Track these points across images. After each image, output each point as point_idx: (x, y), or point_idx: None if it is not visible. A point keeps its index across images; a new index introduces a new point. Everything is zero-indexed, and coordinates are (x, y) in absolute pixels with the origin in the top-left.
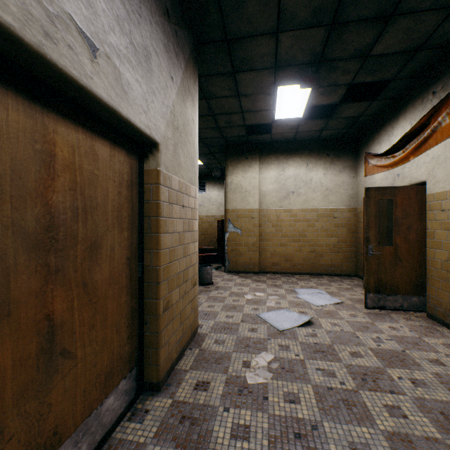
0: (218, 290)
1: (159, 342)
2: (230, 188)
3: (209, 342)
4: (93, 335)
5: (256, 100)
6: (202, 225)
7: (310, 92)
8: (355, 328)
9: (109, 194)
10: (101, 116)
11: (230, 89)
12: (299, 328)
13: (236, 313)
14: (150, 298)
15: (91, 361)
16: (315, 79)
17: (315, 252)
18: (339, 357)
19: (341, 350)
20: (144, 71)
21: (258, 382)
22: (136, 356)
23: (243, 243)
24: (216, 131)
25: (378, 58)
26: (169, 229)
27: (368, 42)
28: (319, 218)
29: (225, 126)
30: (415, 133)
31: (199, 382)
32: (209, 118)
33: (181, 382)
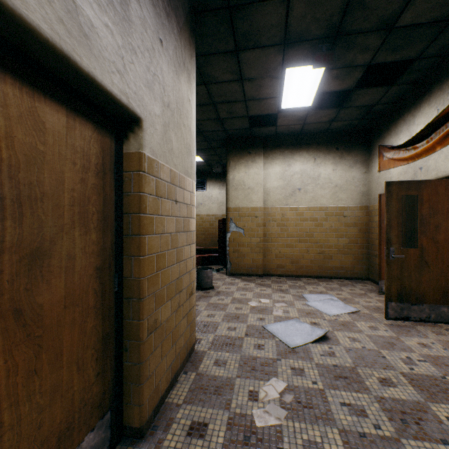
0: (219, 295)
1: (143, 375)
2: (232, 185)
3: (208, 364)
4: (36, 384)
5: (262, 86)
6: (202, 224)
7: (322, 75)
8: (379, 345)
9: (65, 180)
10: (49, 67)
11: (232, 72)
12: (313, 345)
13: (239, 324)
14: (130, 318)
15: (31, 422)
16: (330, 56)
17: (323, 254)
18: (366, 386)
19: (367, 375)
20: (118, 17)
21: (269, 425)
22: (111, 395)
23: (246, 244)
24: (217, 123)
25: (405, 30)
26: (156, 229)
27: (396, 9)
28: (328, 217)
29: (226, 117)
30: (444, 119)
31: (194, 423)
32: (209, 108)
33: (171, 424)
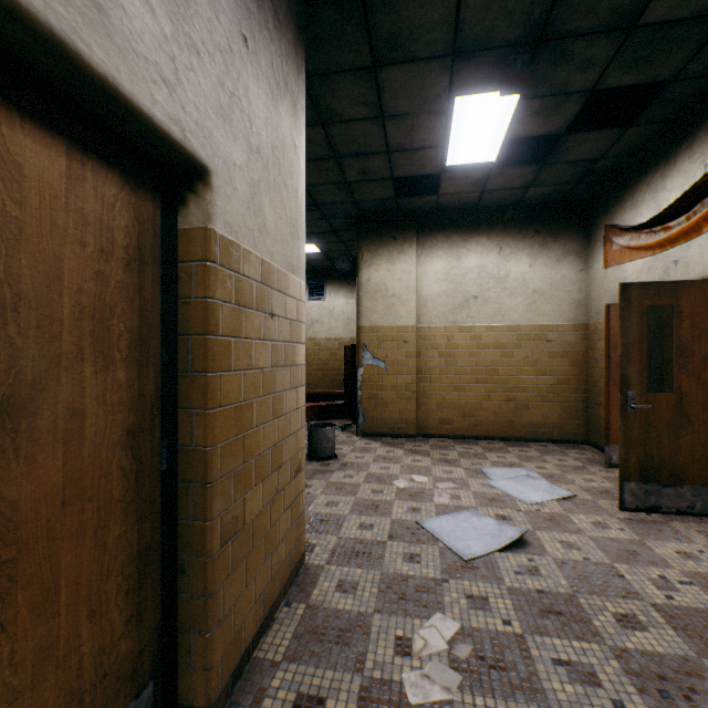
0: (345, 469)
1: (211, 616)
2: (366, 291)
3: (327, 588)
4: (3, 651)
5: (415, 127)
6: (319, 354)
7: (514, 109)
8: (611, 555)
9: (63, 274)
10: (30, 63)
11: (367, 104)
12: (501, 554)
13: (379, 518)
14: (189, 517)
15: None
16: (529, 75)
17: (514, 401)
18: (595, 628)
19: (595, 610)
20: None
21: (431, 700)
22: (155, 653)
23: (389, 385)
24: (343, 189)
25: (654, 30)
26: (236, 362)
27: None
28: (521, 342)
29: (357, 179)
30: None
31: (301, 697)
32: (329, 164)
33: (262, 699)
